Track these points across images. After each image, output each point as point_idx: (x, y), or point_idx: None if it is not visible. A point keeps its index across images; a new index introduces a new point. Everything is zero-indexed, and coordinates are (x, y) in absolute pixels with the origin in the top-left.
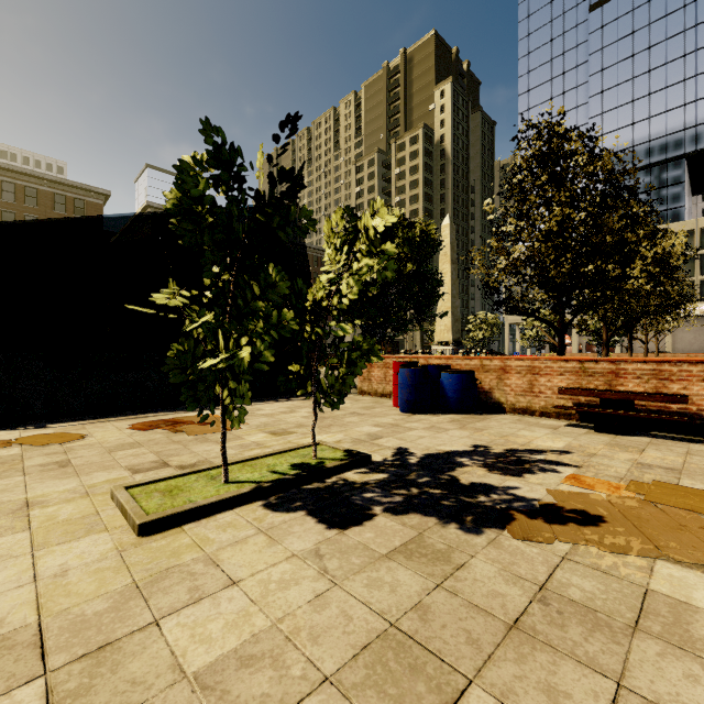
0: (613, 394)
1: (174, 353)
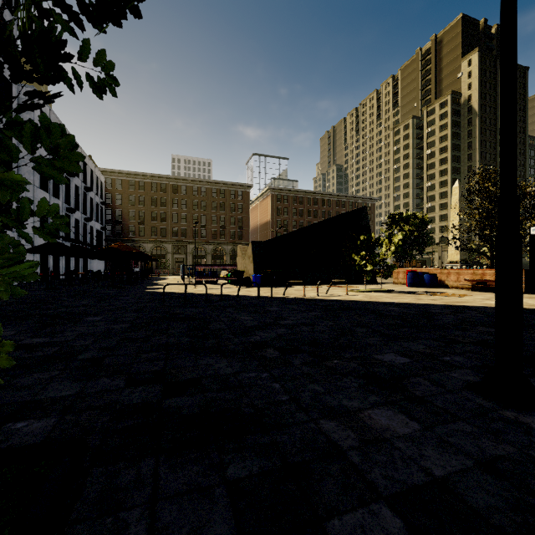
0: (479, 280)
1: (357, 267)
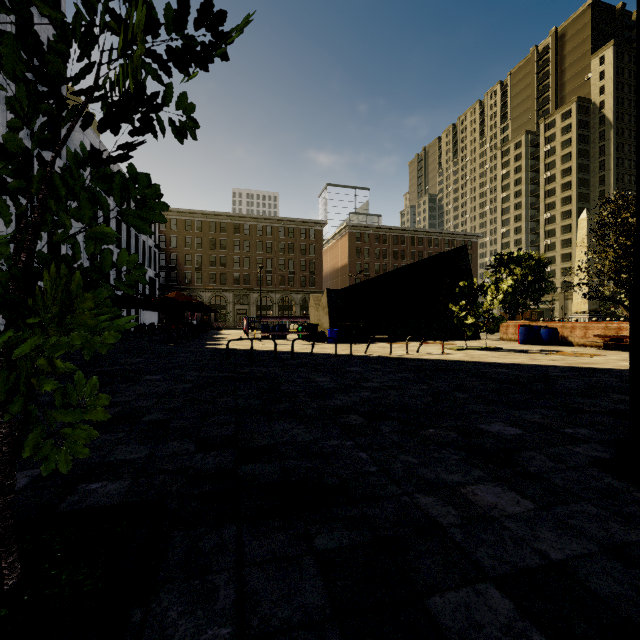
0: (614, 336)
1: (455, 320)
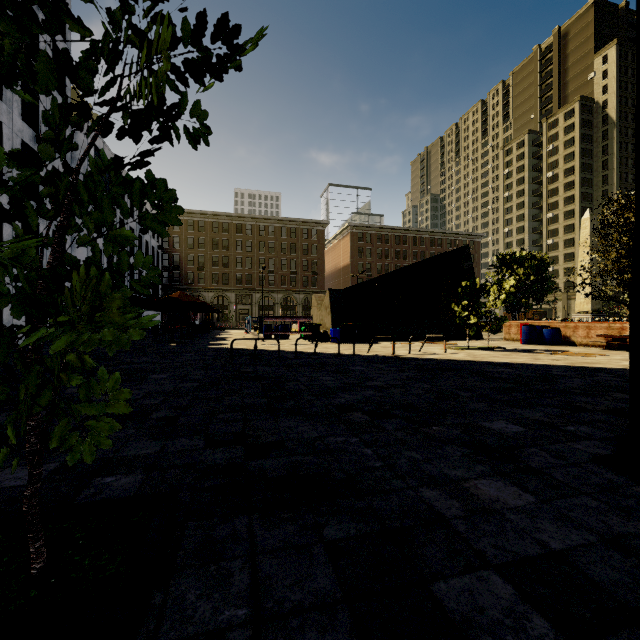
0: (617, 336)
1: (457, 320)
